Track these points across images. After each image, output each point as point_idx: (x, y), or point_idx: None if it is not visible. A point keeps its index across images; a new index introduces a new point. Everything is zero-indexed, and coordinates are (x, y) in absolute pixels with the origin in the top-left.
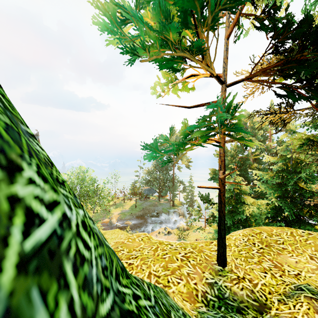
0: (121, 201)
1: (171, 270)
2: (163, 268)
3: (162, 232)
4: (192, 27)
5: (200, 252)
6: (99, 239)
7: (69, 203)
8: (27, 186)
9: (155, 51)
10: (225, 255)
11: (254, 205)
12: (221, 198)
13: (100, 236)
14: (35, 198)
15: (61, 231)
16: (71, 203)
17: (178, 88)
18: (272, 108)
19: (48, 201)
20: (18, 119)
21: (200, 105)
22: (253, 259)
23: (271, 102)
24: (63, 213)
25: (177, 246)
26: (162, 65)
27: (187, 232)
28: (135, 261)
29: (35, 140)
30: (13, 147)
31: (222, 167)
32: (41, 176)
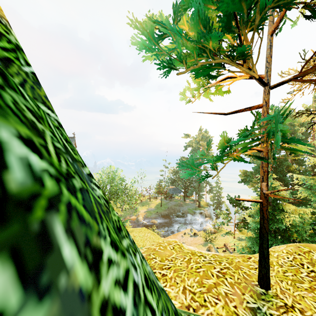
0: (147, 199)
1: (206, 286)
2: (198, 284)
3: (188, 233)
4: (234, 30)
5: (238, 268)
6: (157, 290)
7: (133, 260)
8: (108, 273)
9: (192, 60)
10: (268, 277)
11: (296, 213)
12: (263, 213)
13: (154, 279)
14: (115, 286)
15: (136, 312)
16: (132, 256)
17: (210, 91)
18: (315, 101)
19: (123, 278)
20: (80, 162)
21: (239, 110)
22: (302, 283)
23: (314, 94)
24: (133, 283)
25: (211, 259)
26: (198, 73)
27: (214, 235)
28: (168, 272)
29: (93, 180)
30: (93, 226)
31: (264, 178)
32: (113, 245)
